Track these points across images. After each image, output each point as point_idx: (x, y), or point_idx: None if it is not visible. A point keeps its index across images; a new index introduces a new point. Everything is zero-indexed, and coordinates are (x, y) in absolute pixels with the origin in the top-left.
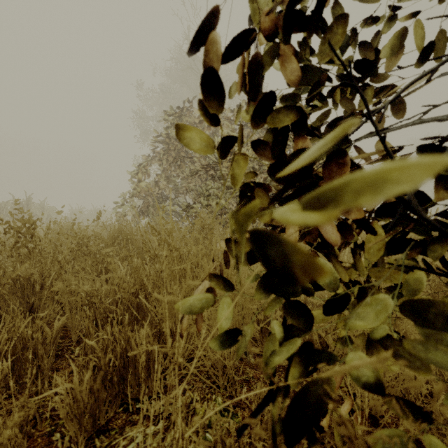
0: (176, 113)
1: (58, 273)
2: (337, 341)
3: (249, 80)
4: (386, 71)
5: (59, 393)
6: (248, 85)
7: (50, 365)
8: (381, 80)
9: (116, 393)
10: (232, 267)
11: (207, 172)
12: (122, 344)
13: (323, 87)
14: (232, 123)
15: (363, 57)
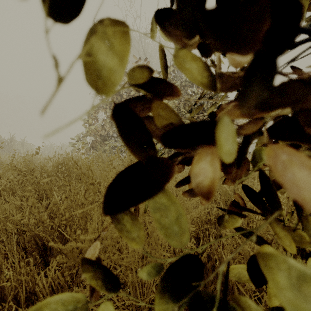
0: None
1: None
2: None
3: None
4: None
5: None
6: None
7: None
8: None
9: None
10: (144, 205)
11: None
12: (30, 286)
13: None
14: None
15: None
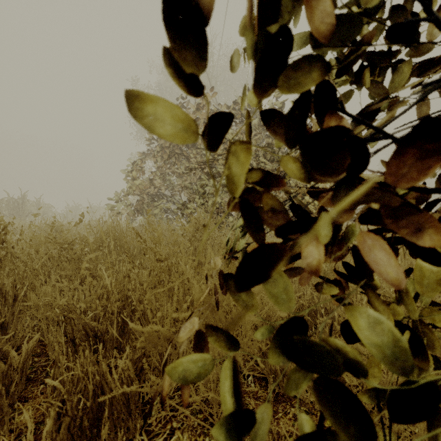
0: None
1: (31, 284)
2: (367, 393)
3: (259, 23)
4: (430, 40)
5: (22, 434)
6: (256, 31)
7: (17, 393)
8: (422, 52)
9: (87, 440)
10: None
11: (203, 170)
12: (96, 378)
13: (366, 44)
14: None
15: (399, 23)
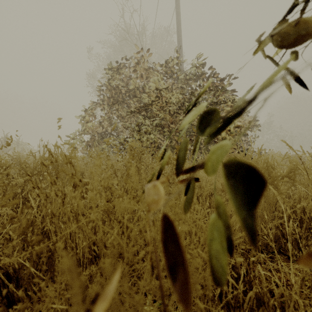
0: (115, 67)
1: None
2: None
3: None
4: None
5: None
6: None
7: None
8: None
9: None
10: None
11: (140, 113)
12: None
13: None
14: (159, 75)
15: None
